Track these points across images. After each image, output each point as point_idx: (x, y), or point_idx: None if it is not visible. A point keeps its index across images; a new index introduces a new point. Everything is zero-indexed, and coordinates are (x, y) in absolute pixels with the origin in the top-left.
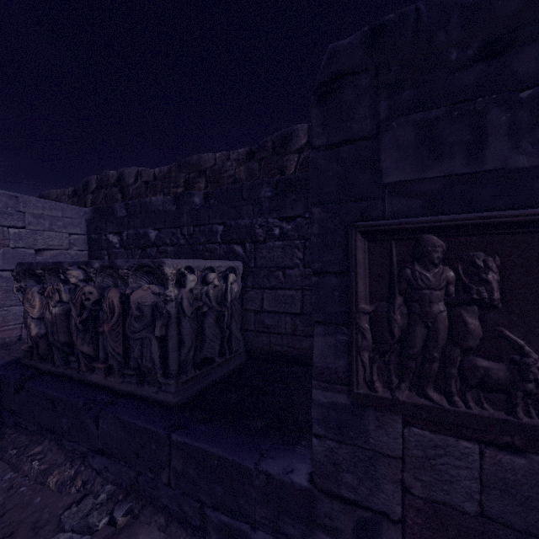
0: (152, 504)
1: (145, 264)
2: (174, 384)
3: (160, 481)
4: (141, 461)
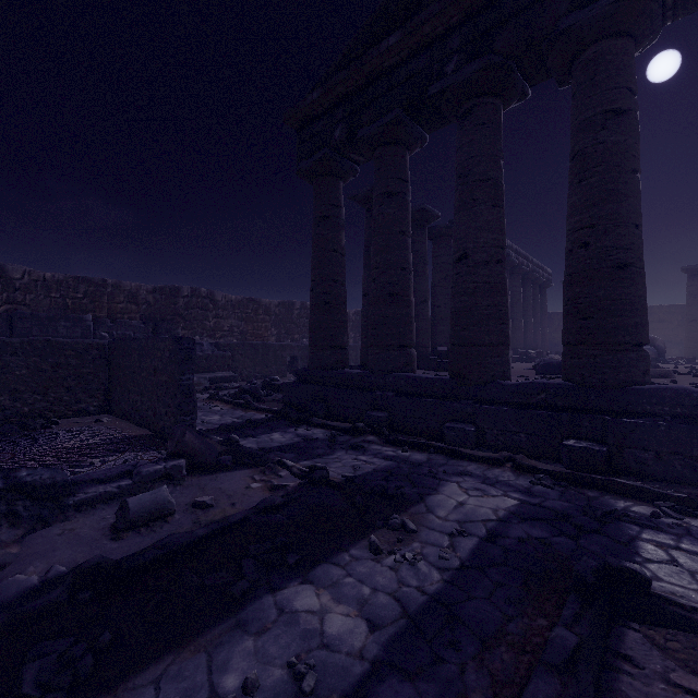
0: None
1: None
2: None
3: None
4: None
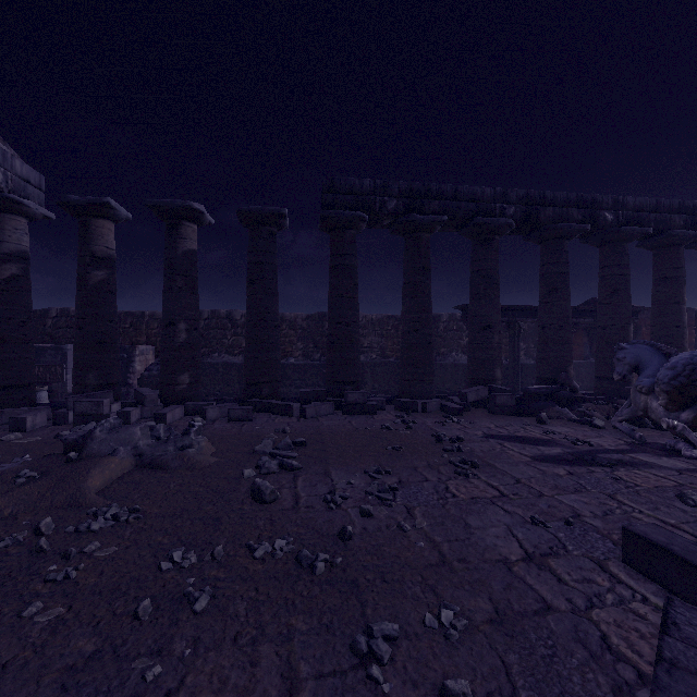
0: None
1: None
2: None
3: None
4: None
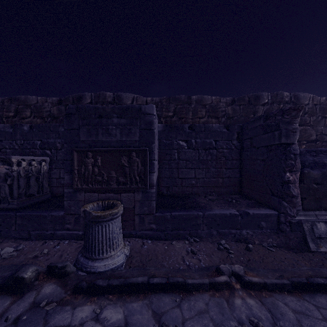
0: (8, 238)
1: (2, 157)
2: (16, 201)
3: (11, 230)
4: (2, 227)
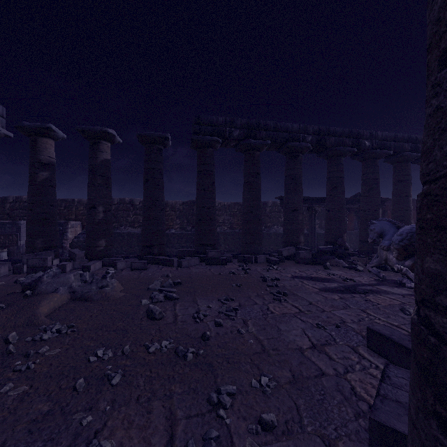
0: None
1: None
2: None
3: None
4: None
